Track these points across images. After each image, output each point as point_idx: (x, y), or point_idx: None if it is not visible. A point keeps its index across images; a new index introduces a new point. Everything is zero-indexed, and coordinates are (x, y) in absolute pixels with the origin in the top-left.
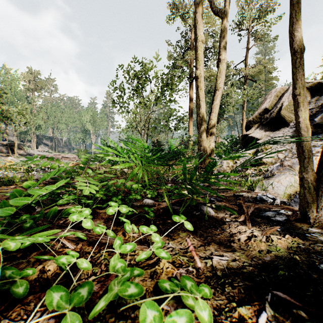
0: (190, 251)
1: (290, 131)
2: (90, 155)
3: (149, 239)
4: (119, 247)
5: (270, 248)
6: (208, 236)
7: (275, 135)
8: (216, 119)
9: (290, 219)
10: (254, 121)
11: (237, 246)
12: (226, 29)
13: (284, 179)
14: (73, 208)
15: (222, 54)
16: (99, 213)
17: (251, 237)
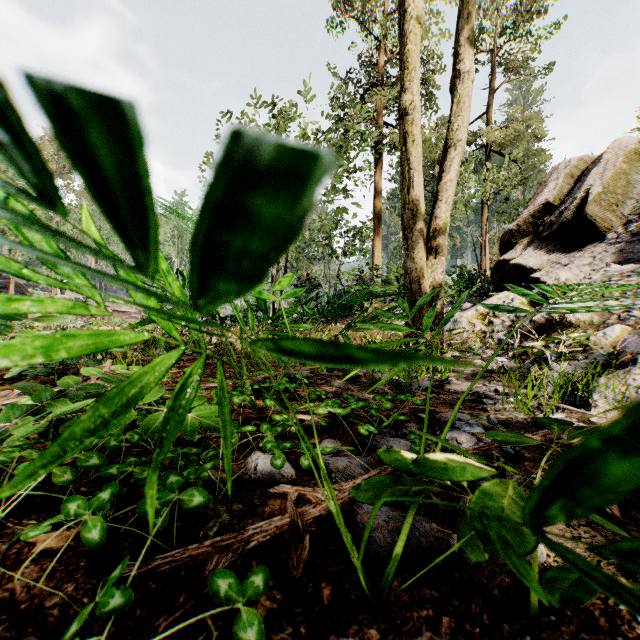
0: None
1: (610, 251)
2: None
3: None
4: None
5: None
6: None
7: (574, 259)
8: (448, 217)
9: None
10: (520, 232)
11: None
12: (473, 1)
13: None
14: None
15: (462, 59)
16: (23, 558)
17: None
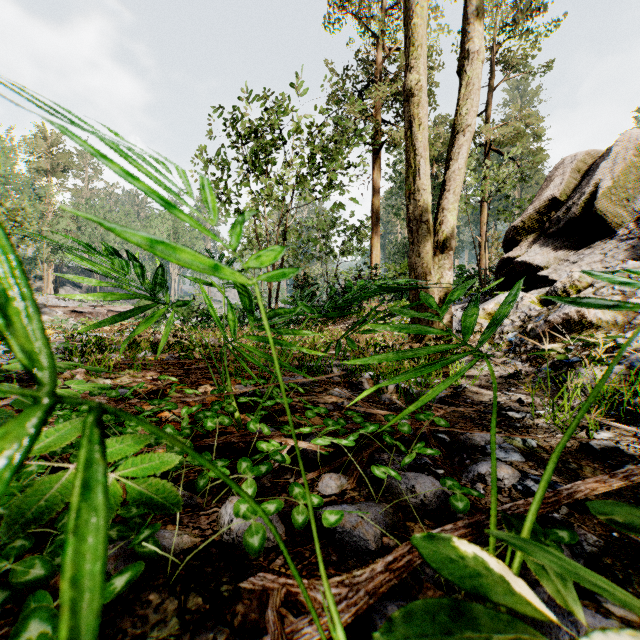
0: None
1: (622, 248)
2: None
3: None
4: None
5: None
6: None
7: (583, 257)
8: (456, 209)
9: None
10: (525, 229)
11: None
12: None
13: None
14: None
15: (471, 38)
16: None
17: None
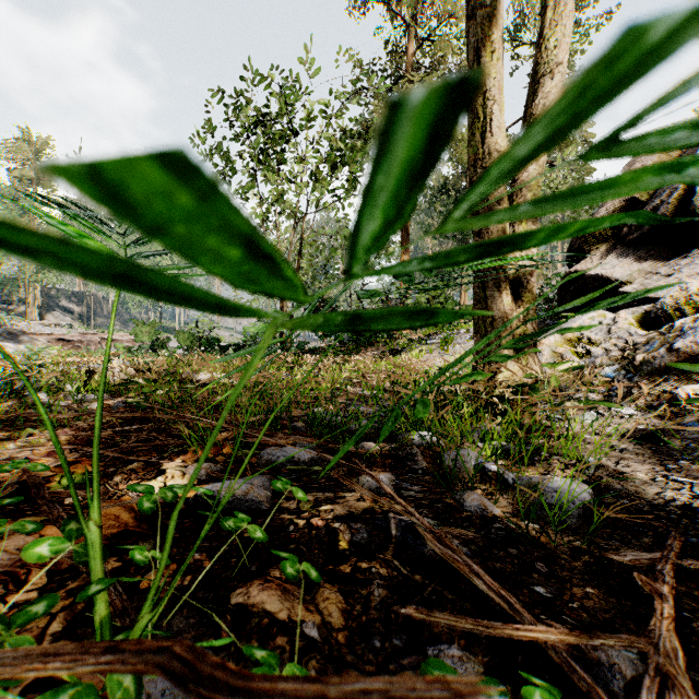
0: None
1: None
2: None
3: None
4: None
5: None
6: None
7: (679, 268)
8: (539, 186)
9: None
10: (595, 236)
11: None
12: None
13: None
14: None
15: None
16: None
17: None
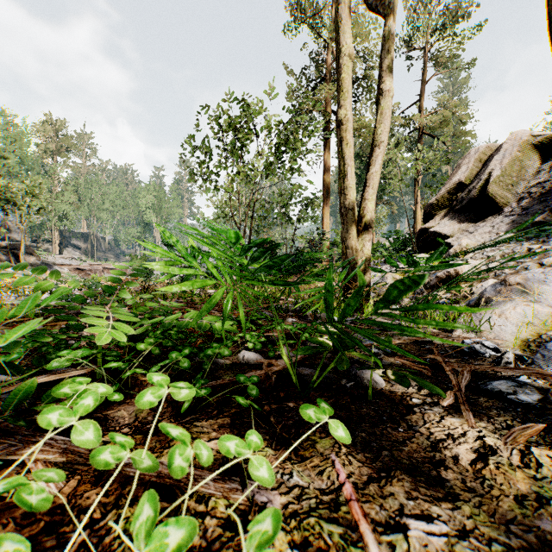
0: (345, 501)
1: (506, 222)
2: (132, 263)
3: (244, 459)
4: (146, 532)
5: (541, 489)
6: (381, 448)
7: (478, 228)
8: (374, 199)
9: (551, 399)
10: (438, 205)
11: (457, 480)
12: (393, 36)
13: (512, 310)
14: (68, 386)
15: (385, 80)
16: (144, 384)
17: (486, 454)
